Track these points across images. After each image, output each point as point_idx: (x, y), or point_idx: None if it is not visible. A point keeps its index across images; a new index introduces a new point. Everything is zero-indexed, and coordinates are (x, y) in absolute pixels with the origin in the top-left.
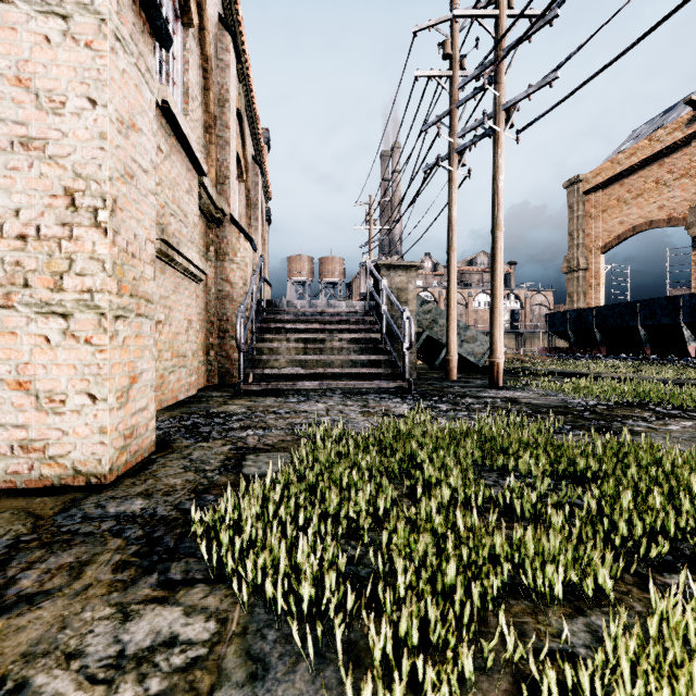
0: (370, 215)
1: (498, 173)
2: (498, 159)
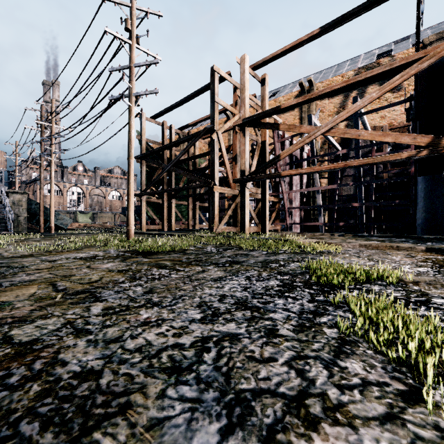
0: (16, 151)
1: (52, 171)
2: (52, 167)
